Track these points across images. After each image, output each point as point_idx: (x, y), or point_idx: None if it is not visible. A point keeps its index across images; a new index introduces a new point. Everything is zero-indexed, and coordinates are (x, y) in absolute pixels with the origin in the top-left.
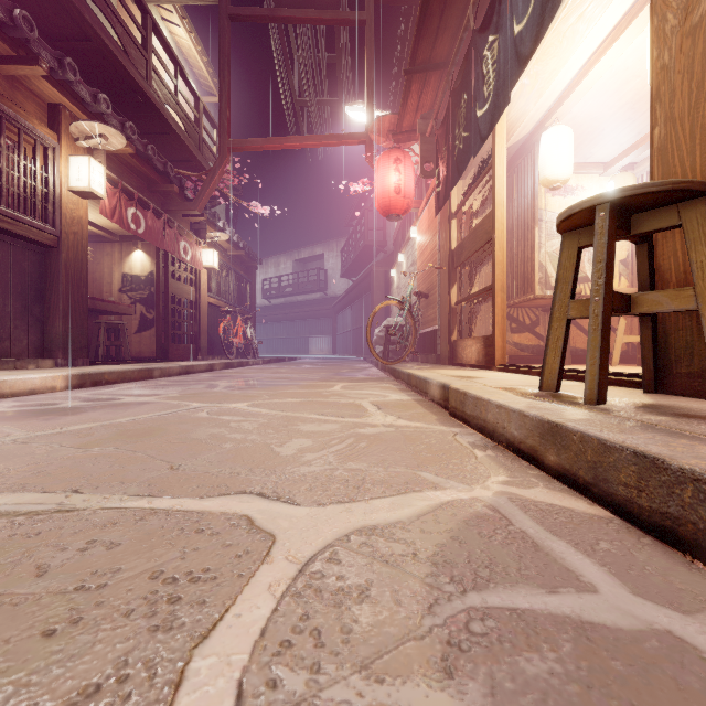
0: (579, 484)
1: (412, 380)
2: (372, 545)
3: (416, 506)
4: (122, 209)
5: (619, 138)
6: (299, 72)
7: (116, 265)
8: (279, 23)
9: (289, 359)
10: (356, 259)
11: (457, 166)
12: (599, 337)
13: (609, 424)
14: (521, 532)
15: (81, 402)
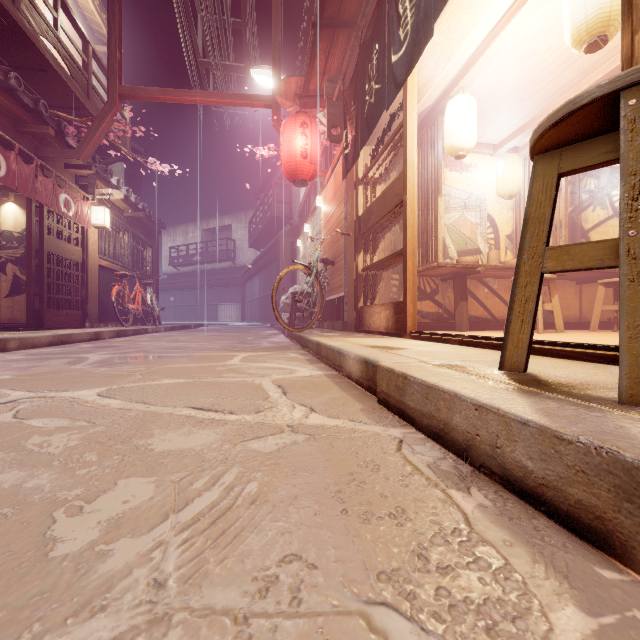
0: None
1: (321, 350)
2: None
3: None
4: None
5: (509, 119)
6: (204, 33)
7: None
8: None
9: (196, 325)
10: (264, 230)
11: (367, 122)
12: None
13: None
14: None
15: None
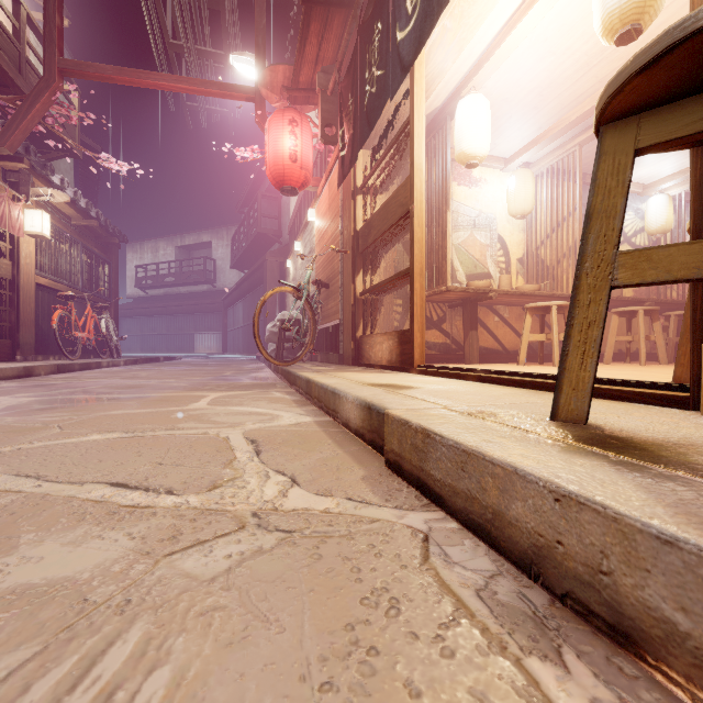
0: None
1: (312, 388)
2: None
3: None
4: None
5: (522, 130)
6: (174, 11)
7: None
8: None
9: (166, 358)
10: (249, 249)
11: (368, 116)
12: None
13: None
14: None
15: None
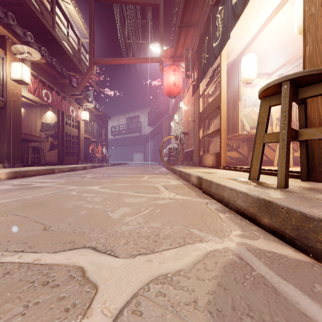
0: (286, 238)
1: (182, 174)
2: (165, 294)
3: (191, 256)
4: (40, 90)
5: (276, 61)
6: (128, 28)
7: (38, 118)
8: (118, 4)
9: (123, 163)
10: (155, 117)
11: (203, 71)
12: (285, 152)
13: (300, 201)
14: (261, 277)
15: (11, 186)
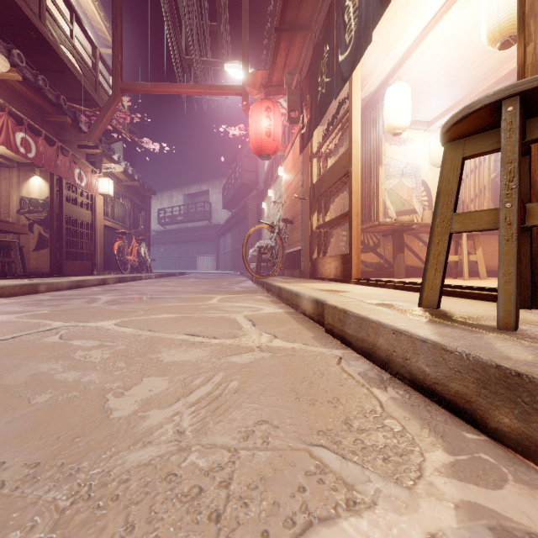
0: None
1: (282, 293)
2: None
3: None
4: (10, 132)
5: (440, 101)
6: (186, 35)
7: (14, 189)
8: None
9: (179, 273)
10: (235, 195)
11: (320, 108)
12: (514, 249)
13: None
14: None
15: None
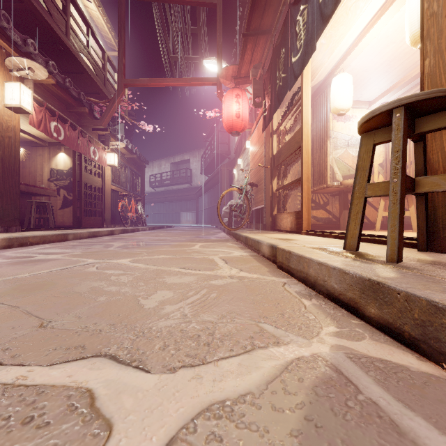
0: (404, 338)
1: (248, 241)
2: (221, 437)
3: (263, 369)
4: (47, 122)
5: (379, 85)
6: (173, 38)
7: (46, 162)
8: (159, 3)
9: (167, 226)
10: (211, 163)
11: (278, 97)
12: (398, 209)
13: (424, 282)
14: (373, 404)
15: (1, 259)
